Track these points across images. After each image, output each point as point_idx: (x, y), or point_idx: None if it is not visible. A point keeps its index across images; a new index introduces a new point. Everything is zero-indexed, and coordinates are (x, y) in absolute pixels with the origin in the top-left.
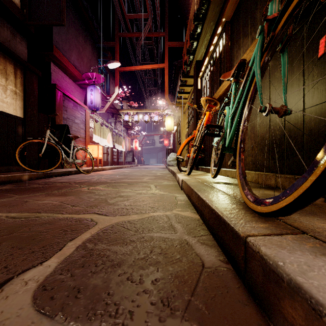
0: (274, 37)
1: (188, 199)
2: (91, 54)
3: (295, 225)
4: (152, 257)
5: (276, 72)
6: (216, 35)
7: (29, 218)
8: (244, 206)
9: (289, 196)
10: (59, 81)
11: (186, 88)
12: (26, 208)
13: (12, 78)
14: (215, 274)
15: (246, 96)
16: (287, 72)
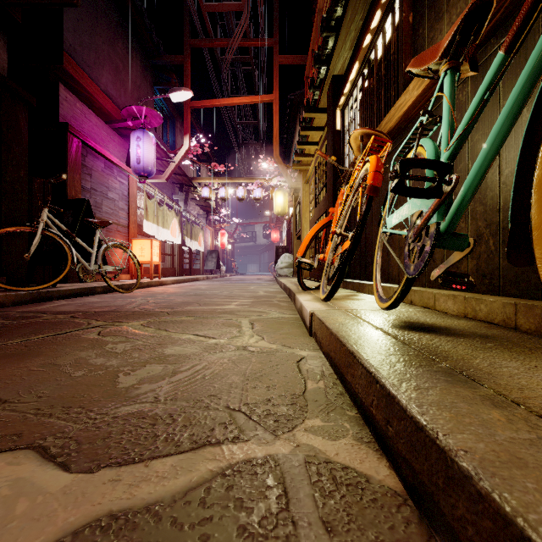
0: None
1: (332, 372)
2: (140, 76)
3: None
4: None
5: None
6: (378, 8)
7: None
8: None
9: None
10: (77, 121)
11: (312, 135)
12: None
13: None
14: None
15: None
16: None
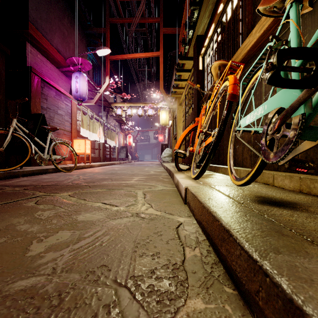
0: None
1: (205, 238)
2: (79, 40)
3: None
4: None
5: None
6: None
7: None
8: None
9: None
10: (38, 65)
11: (183, 75)
12: None
13: None
14: None
15: None
16: None
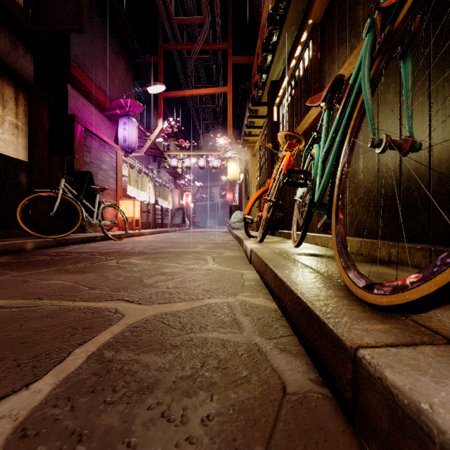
0: (392, 34)
1: (259, 279)
2: (124, 73)
3: (433, 326)
4: (204, 374)
5: (387, 93)
6: (299, 45)
7: (23, 308)
8: (345, 291)
9: (428, 282)
10: (80, 111)
11: (257, 121)
12: (22, 291)
13: (12, 105)
14: (303, 405)
15: (346, 127)
16: (411, 87)
